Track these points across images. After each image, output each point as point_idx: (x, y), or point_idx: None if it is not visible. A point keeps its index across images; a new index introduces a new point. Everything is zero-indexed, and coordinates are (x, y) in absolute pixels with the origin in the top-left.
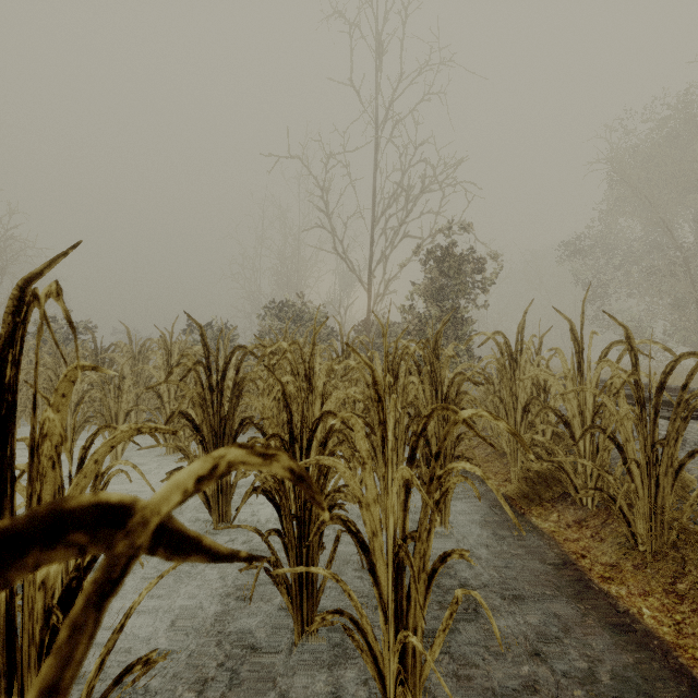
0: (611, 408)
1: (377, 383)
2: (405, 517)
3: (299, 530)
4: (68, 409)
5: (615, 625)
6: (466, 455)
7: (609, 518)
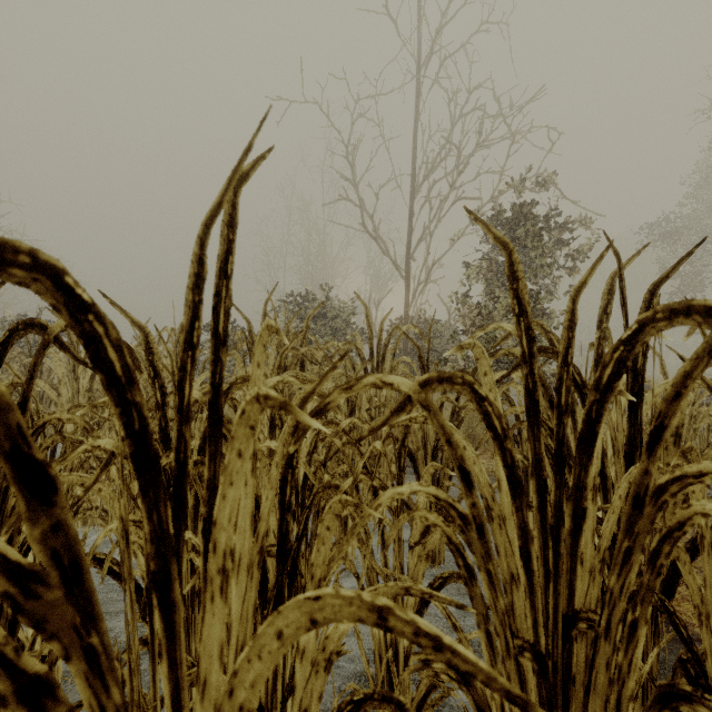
0: None
1: None
2: None
3: None
4: None
5: None
6: None
7: None
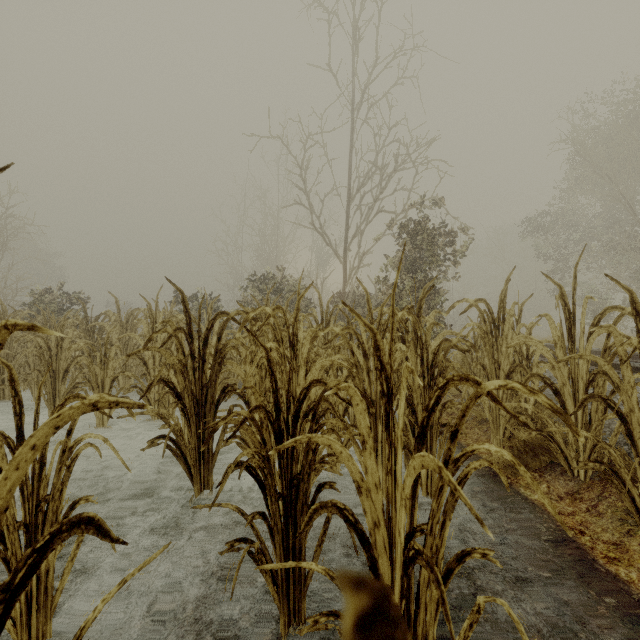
0: (613, 376)
1: (380, 348)
2: (413, 506)
3: (285, 511)
4: (57, 375)
5: (632, 616)
6: (444, 421)
7: (605, 491)
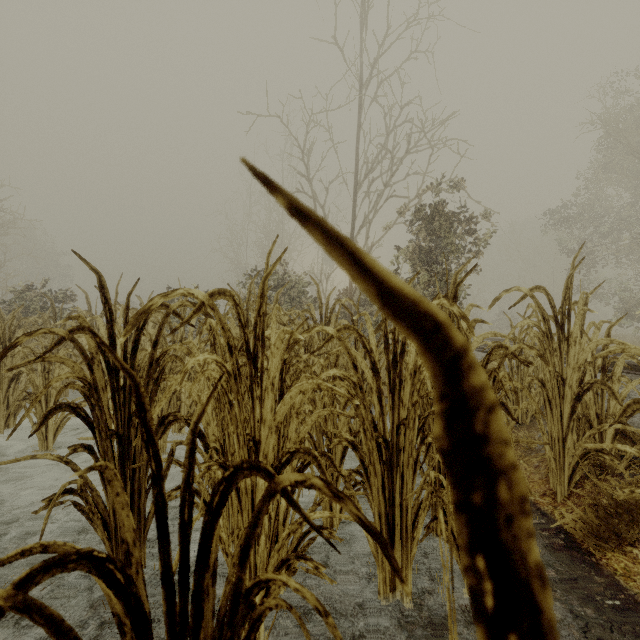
0: None
1: (489, 460)
2: None
3: None
4: (0, 385)
5: None
6: None
7: None
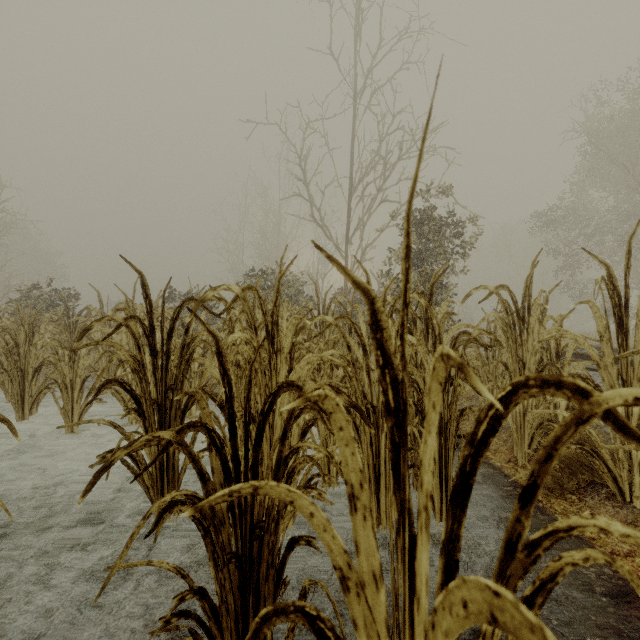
0: None
1: (381, 326)
2: None
3: (241, 576)
4: (25, 375)
5: None
6: None
7: None
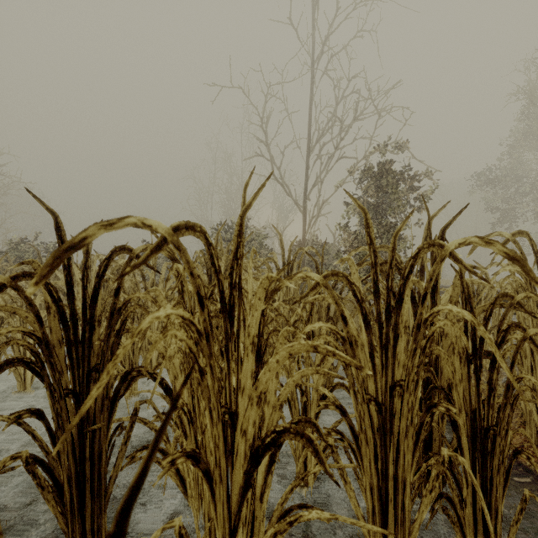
0: None
1: None
2: None
3: None
4: None
5: None
6: None
7: None
